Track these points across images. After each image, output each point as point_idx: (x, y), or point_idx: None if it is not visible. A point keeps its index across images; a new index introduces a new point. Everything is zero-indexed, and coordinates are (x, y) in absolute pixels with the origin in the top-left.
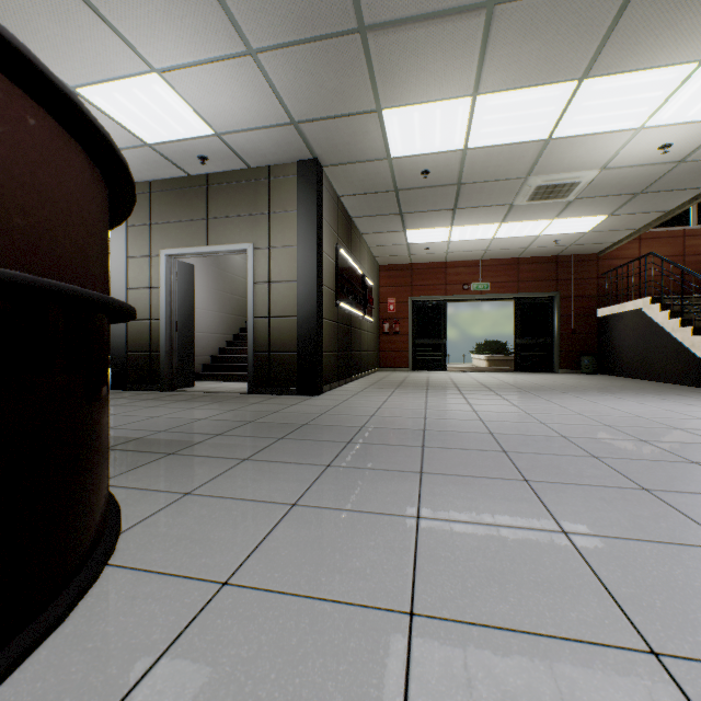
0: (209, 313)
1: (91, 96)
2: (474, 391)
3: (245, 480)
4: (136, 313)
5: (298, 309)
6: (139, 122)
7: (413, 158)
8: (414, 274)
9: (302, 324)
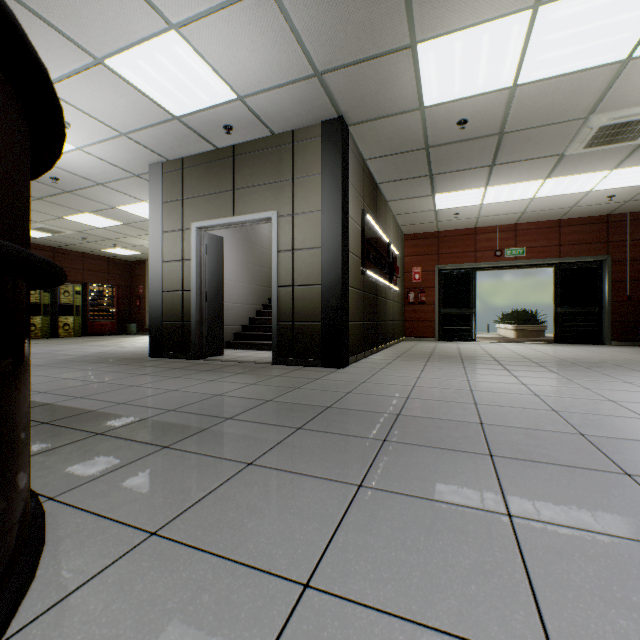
0: (240, 285)
1: (118, 68)
2: (521, 366)
3: (241, 508)
4: (17, 254)
5: (322, 277)
6: (165, 92)
7: (449, 105)
8: (441, 242)
9: (327, 293)
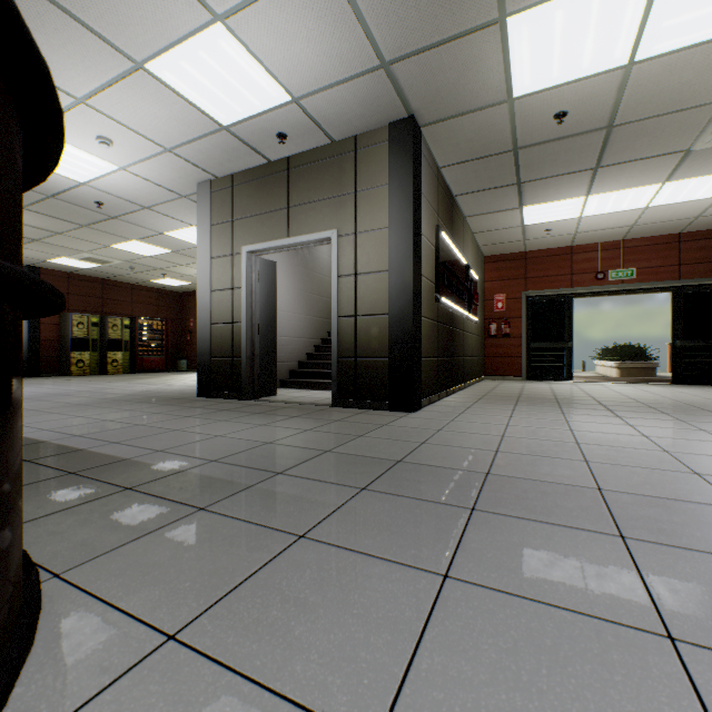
0: (296, 316)
1: (160, 72)
2: (636, 413)
3: (287, 603)
4: None
5: (389, 305)
6: (211, 98)
7: (545, 93)
8: (529, 264)
9: (395, 323)
